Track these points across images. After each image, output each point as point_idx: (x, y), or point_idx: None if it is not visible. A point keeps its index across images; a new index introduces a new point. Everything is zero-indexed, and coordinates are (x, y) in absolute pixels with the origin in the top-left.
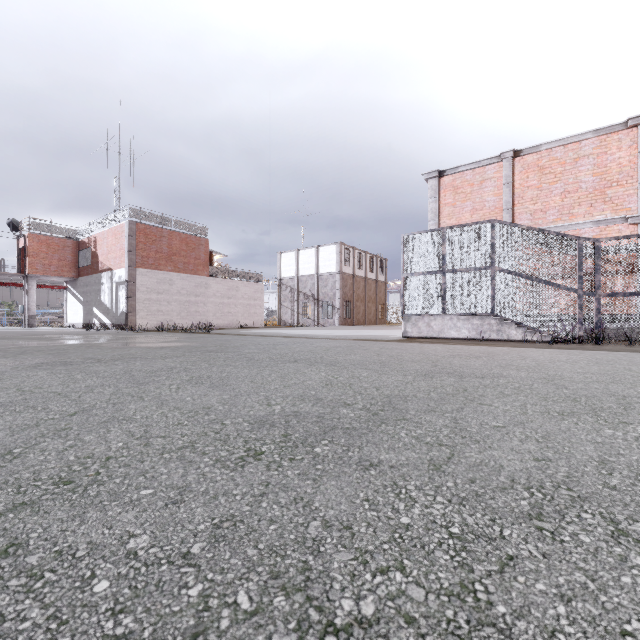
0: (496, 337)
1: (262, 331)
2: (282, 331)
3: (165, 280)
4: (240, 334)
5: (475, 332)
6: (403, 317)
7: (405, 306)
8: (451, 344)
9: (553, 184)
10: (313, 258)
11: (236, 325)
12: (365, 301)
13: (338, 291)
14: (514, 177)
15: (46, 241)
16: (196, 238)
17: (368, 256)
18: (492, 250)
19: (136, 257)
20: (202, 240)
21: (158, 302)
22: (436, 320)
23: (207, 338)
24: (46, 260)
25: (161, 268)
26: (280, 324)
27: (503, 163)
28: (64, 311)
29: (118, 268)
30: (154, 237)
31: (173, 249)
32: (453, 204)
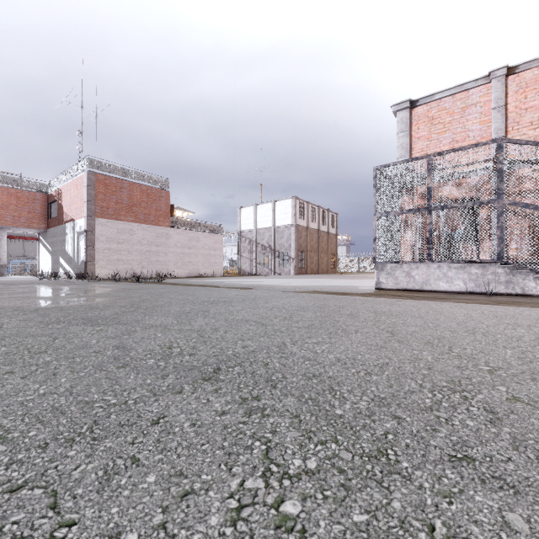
0: (505, 290)
1: (217, 280)
2: (237, 280)
3: (125, 230)
4: (190, 284)
5: (473, 284)
6: (375, 265)
7: (378, 252)
8: (462, 302)
9: None
10: (270, 212)
11: (197, 274)
12: (318, 252)
13: (293, 242)
14: (507, 99)
15: (16, 194)
16: (157, 190)
17: (321, 210)
18: (499, 178)
19: (95, 207)
20: (163, 192)
21: (118, 251)
22: (419, 268)
23: (142, 290)
24: (16, 212)
25: (121, 218)
26: (240, 273)
27: (493, 83)
28: (37, 261)
29: (79, 218)
30: (114, 188)
31: (134, 200)
32: (428, 137)
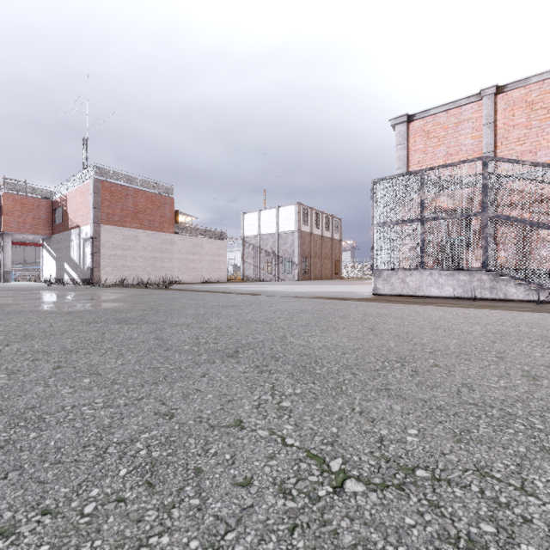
0: (489, 296)
1: (222, 286)
2: (242, 286)
3: (131, 237)
4: (197, 290)
5: (462, 289)
6: (373, 272)
7: (375, 260)
8: (445, 306)
9: (545, 121)
10: (274, 218)
11: (201, 280)
12: (322, 257)
13: (297, 248)
14: (496, 116)
15: (20, 200)
16: (162, 197)
17: (324, 216)
18: (484, 192)
19: (101, 214)
20: (167, 199)
21: (124, 258)
22: (412, 275)
23: (153, 296)
24: (20, 218)
25: (127, 225)
26: (243, 279)
27: (483, 101)
28: (41, 267)
29: (85, 225)
30: (120, 195)
31: (139, 207)
32: (424, 150)
